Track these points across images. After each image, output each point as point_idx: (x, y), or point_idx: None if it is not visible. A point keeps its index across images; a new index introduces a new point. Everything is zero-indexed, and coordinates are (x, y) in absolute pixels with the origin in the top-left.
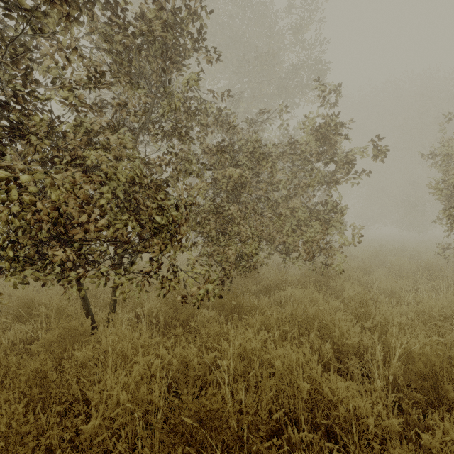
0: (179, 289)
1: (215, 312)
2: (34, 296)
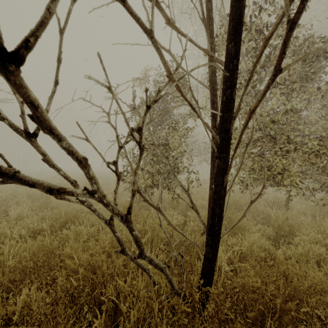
0: None
1: None
2: (237, 198)
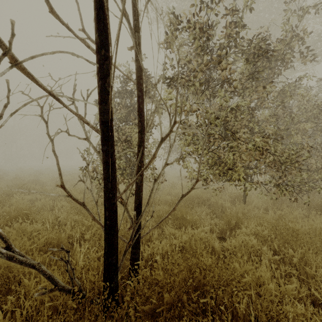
0: (287, 194)
1: (305, 211)
2: (200, 193)
